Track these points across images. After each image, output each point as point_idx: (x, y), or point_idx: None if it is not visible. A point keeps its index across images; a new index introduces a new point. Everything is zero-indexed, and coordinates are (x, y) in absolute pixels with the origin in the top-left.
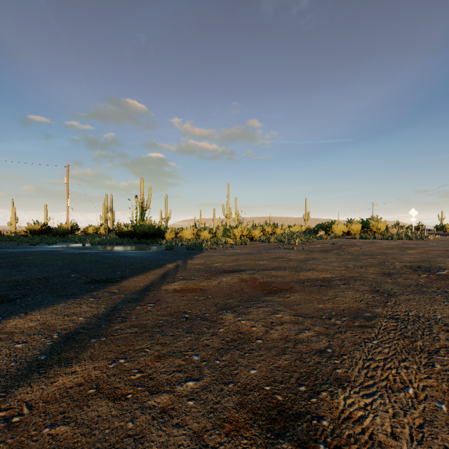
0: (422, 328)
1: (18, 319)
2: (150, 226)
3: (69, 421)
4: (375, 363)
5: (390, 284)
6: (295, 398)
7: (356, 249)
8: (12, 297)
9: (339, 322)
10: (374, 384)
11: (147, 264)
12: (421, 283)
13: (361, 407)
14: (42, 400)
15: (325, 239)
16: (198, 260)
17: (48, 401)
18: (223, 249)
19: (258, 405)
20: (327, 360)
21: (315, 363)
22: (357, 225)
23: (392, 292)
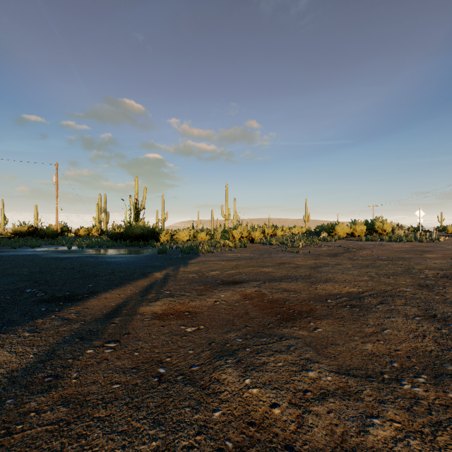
0: None
1: None
2: (143, 228)
3: None
4: None
5: (442, 303)
6: None
7: (367, 252)
8: None
9: (421, 391)
10: None
11: (130, 273)
12: None
13: None
14: None
15: (329, 241)
16: (192, 267)
17: None
18: (221, 252)
19: None
20: None
21: None
22: (361, 226)
23: None
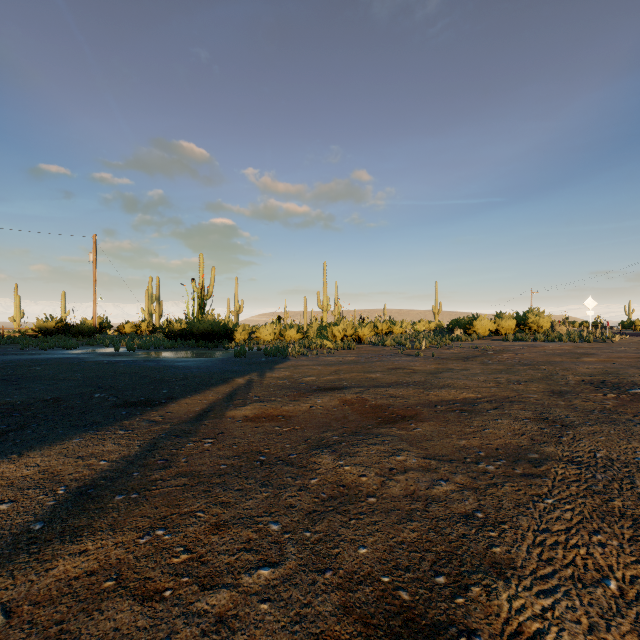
0: (619, 479)
1: (7, 464)
2: (213, 323)
3: (67, 638)
4: (553, 536)
5: (563, 408)
6: (429, 597)
7: (509, 356)
8: (4, 429)
9: (493, 468)
10: (553, 572)
11: (207, 379)
12: (608, 406)
13: (537, 614)
14: (28, 601)
15: (464, 341)
16: (282, 372)
17: (38, 602)
18: (317, 356)
19: (372, 610)
20: (478, 532)
21: (459, 537)
22: (510, 321)
23: (568, 420)
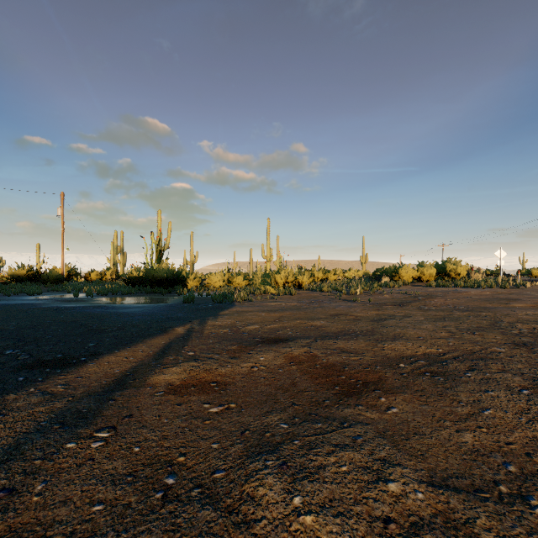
0: None
1: None
2: (167, 271)
3: None
4: None
5: None
6: None
7: (440, 301)
8: None
9: None
10: None
11: (145, 328)
12: None
13: None
14: None
15: (392, 287)
16: (225, 320)
17: None
18: (261, 301)
19: None
20: None
21: None
22: (431, 269)
23: None
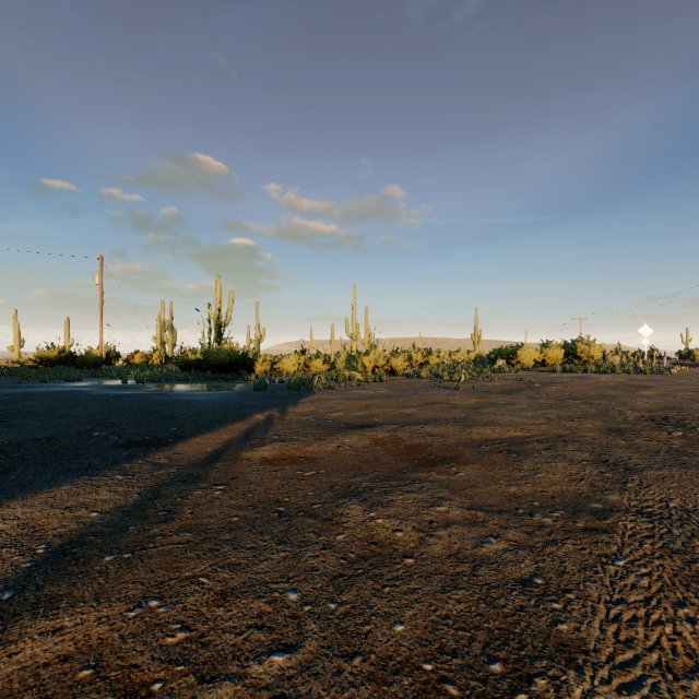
0: None
1: None
2: (231, 353)
3: None
4: (630, 609)
5: (624, 449)
6: (483, 693)
7: (558, 389)
8: None
9: (550, 521)
10: (635, 658)
11: (222, 415)
12: (675, 446)
13: None
14: None
15: (508, 373)
16: (306, 407)
17: None
18: (346, 389)
19: None
20: (539, 604)
21: (515, 610)
22: (557, 351)
23: (631, 463)
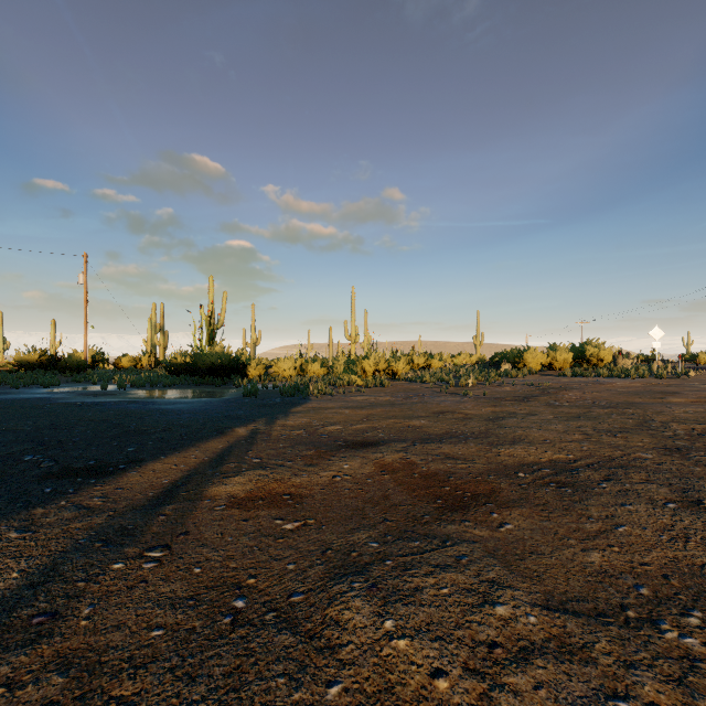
0: None
1: None
2: (221, 356)
3: None
4: None
5: None
6: None
7: (576, 395)
8: None
9: (698, 644)
10: None
11: (197, 429)
12: None
13: None
14: None
15: (515, 377)
16: (298, 419)
17: None
18: (344, 395)
19: None
20: None
21: None
22: (565, 354)
23: None
